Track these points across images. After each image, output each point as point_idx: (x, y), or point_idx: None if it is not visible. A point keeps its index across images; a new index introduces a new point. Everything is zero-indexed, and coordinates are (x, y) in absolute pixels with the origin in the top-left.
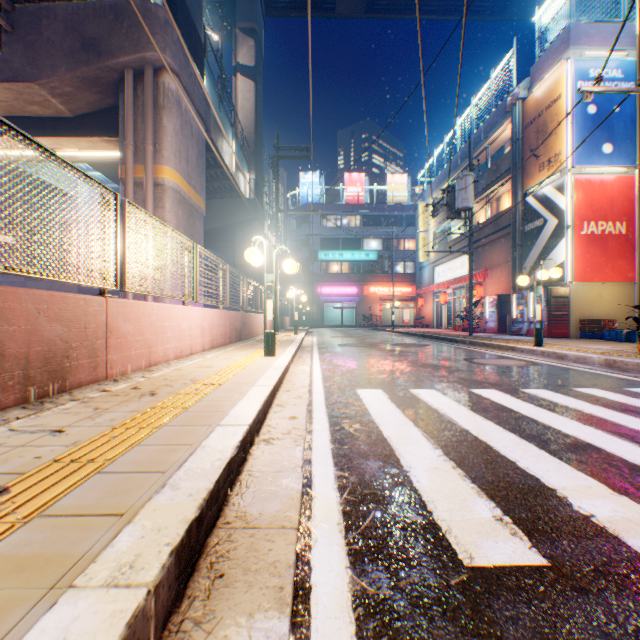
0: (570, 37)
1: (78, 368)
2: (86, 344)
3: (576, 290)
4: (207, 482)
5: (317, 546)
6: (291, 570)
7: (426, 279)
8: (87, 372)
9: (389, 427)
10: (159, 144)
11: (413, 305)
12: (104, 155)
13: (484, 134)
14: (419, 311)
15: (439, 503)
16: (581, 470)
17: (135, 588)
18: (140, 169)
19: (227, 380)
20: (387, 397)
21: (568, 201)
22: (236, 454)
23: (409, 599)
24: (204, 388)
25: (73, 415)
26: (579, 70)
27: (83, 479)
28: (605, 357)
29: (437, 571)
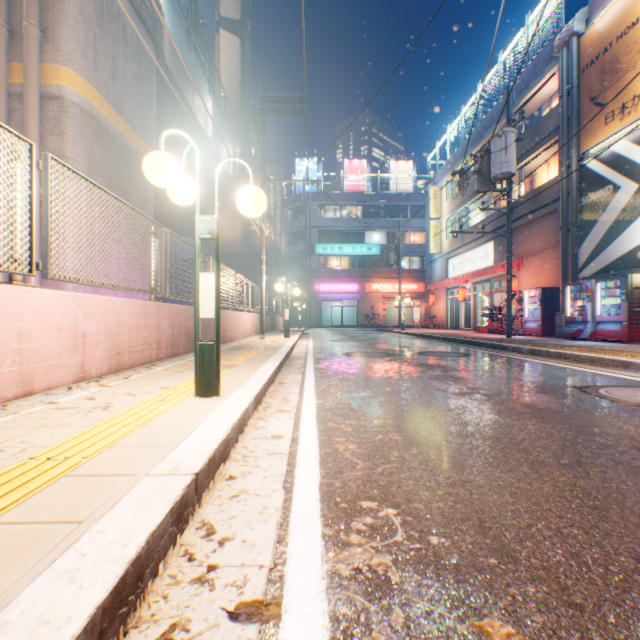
0: None
1: None
2: None
3: None
4: None
5: None
6: None
7: (438, 273)
8: None
9: None
10: (52, 29)
11: (419, 303)
12: None
13: (517, 93)
14: (429, 310)
15: None
16: None
17: None
18: (20, 70)
19: None
20: None
21: None
22: None
23: None
24: None
25: None
26: None
27: None
28: None
29: None
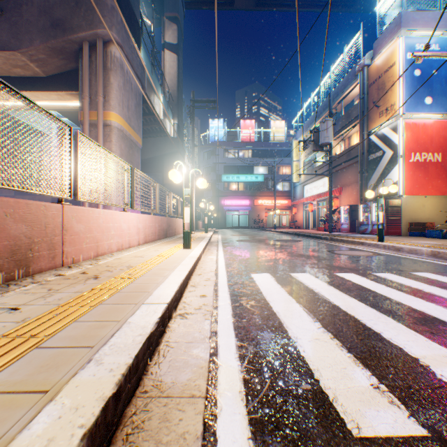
0: (402, 21)
1: (39, 258)
2: (46, 239)
3: (406, 201)
4: (127, 357)
5: (222, 415)
6: (198, 442)
7: (298, 194)
8: (47, 261)
9: (277, 303)
10: (107, 96)
11: (289, 213)
12: (68, 104)
13: (339, 91)
14: (293, 217)
15: (324, 372)
16: (435, 341)
17: None
18: (94, 114)
19: (154, 267)
20: (274, 279)
21: (400, 138)
22: (155, 329)
23: None
24: (136, 273)
25: (30, 295)
26: (408, 45)
27: (21, 354)
28: (431, 249)
29: (330, 443)
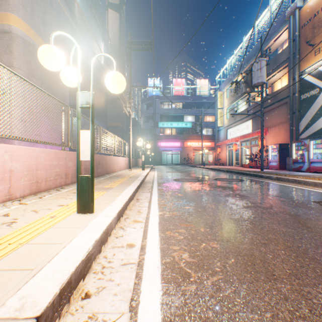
0: None
1: None
2: None
3: None
4: None
5: None
6: None
7: (222, 137)
8: None
9: None
10: None
11: (211, 152)
12: None
13: (265, 41)
14: (217, 155)
15: None
16: None
17: None
18: None
19: None
20: None
21: None
22: None
23: None
24: None
25: None
26: None
27: None
28: None
29: None
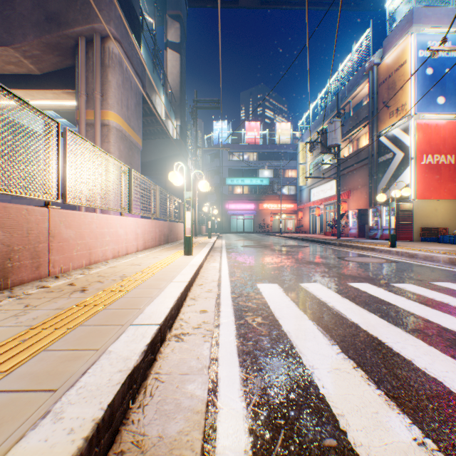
0: (413, 17)
1: (20, 268)
2: (28, 247)
3: (418, 205)
4: (97, 408)
5: None
6: None
7: (304, 198)
8: (29, 271)
9: (287, 321)
10: (105, 94)
11: (295, 217)
12: (65, 104)
13: (348, 91)
14: (299, 221)
15: (351, 418)
16: None
17: None
18: (91, 113)
19: (150, 277)
20: (282, 291)
21: (412, 139)
22: (141, 360)
23: None
24: (128, 284)
25: (1, 313)
26: (420, 42)
27: None
28: (449, 256)
29: None
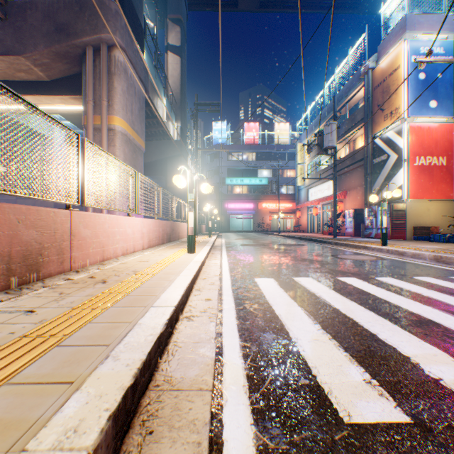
0: (406, 24)
1: (49, 263)
2: (55, 245)
3: (411, 205)
4: (141, 354)
5: (227, 405)
6: (207, 427)
7: (302, 198)
8: (56, 265)
9: (279, 307)
10: (111, 100)
11: (293, 216)
12: (72, 108)
13: (344, 94)
14: (297, 220)
15: (321, 368)
16: (427, 341)
17: (76, 452)
18: (98, 118)
19: (159, 271)
20: (277, 284)
21: (405, 142)
22: (164, 330)
23: (302, 453)
24: (142, 277)
25: (43, 298)
26: (413, 48)
27: (44, 351)
28: (434, 254)
29: (323, 428)
